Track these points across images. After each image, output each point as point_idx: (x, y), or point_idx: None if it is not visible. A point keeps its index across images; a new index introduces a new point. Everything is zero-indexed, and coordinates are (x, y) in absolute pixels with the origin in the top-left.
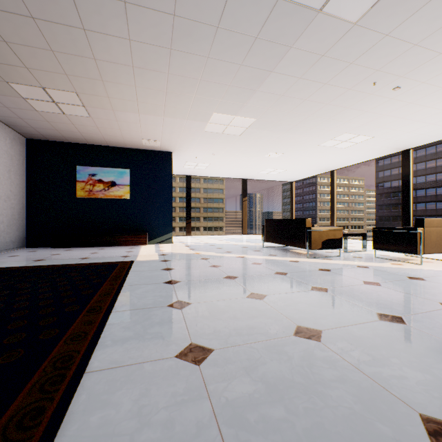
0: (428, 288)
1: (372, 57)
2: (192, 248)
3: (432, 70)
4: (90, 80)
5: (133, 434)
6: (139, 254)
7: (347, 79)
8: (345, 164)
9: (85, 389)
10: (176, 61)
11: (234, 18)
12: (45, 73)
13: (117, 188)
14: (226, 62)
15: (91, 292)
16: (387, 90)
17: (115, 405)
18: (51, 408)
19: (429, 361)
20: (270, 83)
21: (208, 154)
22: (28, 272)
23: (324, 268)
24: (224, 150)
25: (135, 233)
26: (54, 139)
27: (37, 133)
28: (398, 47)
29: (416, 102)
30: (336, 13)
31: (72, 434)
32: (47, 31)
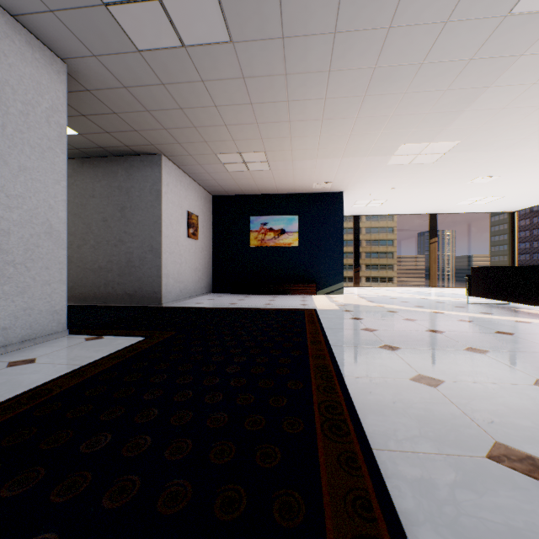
0: None
1: None
2: (370, 301)
3: None
4: (279, 139)
5: (403, 409)
6: (315, 303)
7: None
8: None
9: (350, 384)
10: (368, 104)
11: (443, 51)
12: (245, 141)
13: (285, 236)
14: (426, 92)
15: (301, 330)
16: None
17: (379, 394)
18: (337, 387)
19: None
20: (485, 99)
21: (385, 189)
22: (236, 312)
23: None
24: (408, 182)
25: (304, 282)
26: (233, 194)
27: (222, 190)
28: None
29: None
30: None
31: (361, 401)
32: (258, 110)
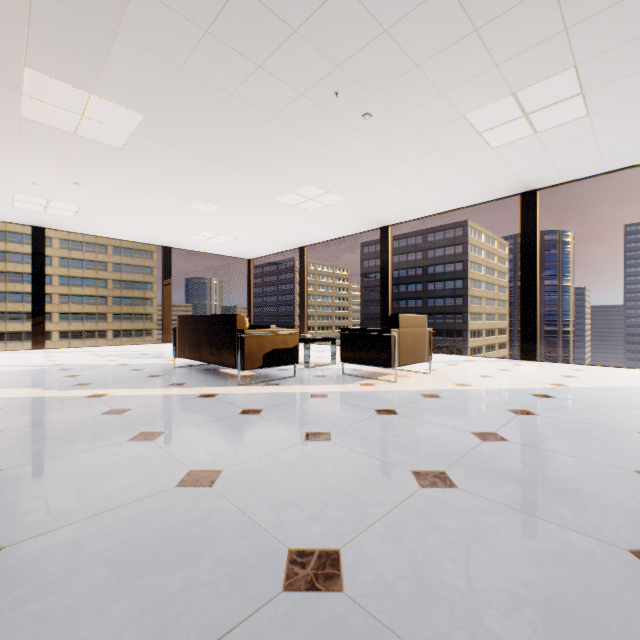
0: (400, 432)
1: (328, 31)
2: None
3: (408, 97)
4: None
5: None
6: None
7: (294, 70)
8: (318, 238)
9: None
10: None
11: None
12: None
13: None
14: None
15: None
16: (356, 116)
17: None
18: None
19: None
20: (143, 20)
21: (64, 182)
22: None
23: (254, 406)
24: (98, 178)
25: None
26: None
27: None
28: (363, 24)
29: (392, 150)
30: None
31: None
32: None
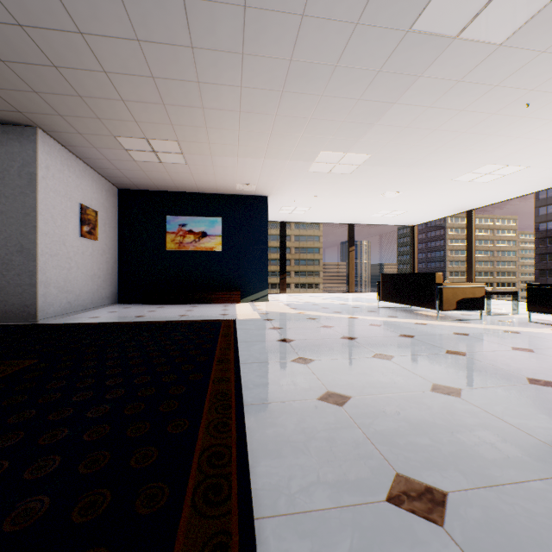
0: None
1: (524, 77)
2: (293, 308)
3: None
4: (193, 128)
5: (305, 442)
6: (237, 312)
7: (490, 103)
8: (488, 201)
9: (250, 414)
10: (286, 102)
11: (355, 56)
12: (152, 125)
13: (207, 240)
14: (341, 98)
15: (211, 346)
16: (546, 111)
17: (281, 425)
18: (233, 423)
19: None
20: (392, 115)
21: (309, 196)
22: (139, 327)
23: (461, 332)
24: (329, 191)
25: (228, 289)
26: (144, 188)
27: (130, 183)
28: None
29: None
30: (476, 37)
31: (258, 438)
32: (163, 87)
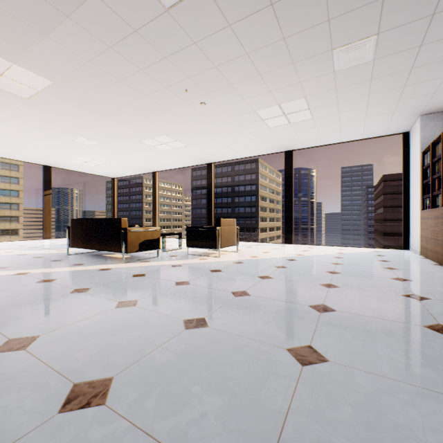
0: (224, 279)
1: (184, 61)
2: None
3: (226, 98)
4: None
5: None
6: None
7: (163, 75)
8: (166, 167)
9: None
10: None
11: None
12: None
13: None
14: None
15: None
16: (197, 103)
17: None
18: None
19: (227, 371)
20: (68, 34)
21: None
22: None
23: (140, 273)
24: (0, 114)
25: None
26: None
27: None
28: (204, 61)
29: (216, 122)
30: None
31: None
32: None
